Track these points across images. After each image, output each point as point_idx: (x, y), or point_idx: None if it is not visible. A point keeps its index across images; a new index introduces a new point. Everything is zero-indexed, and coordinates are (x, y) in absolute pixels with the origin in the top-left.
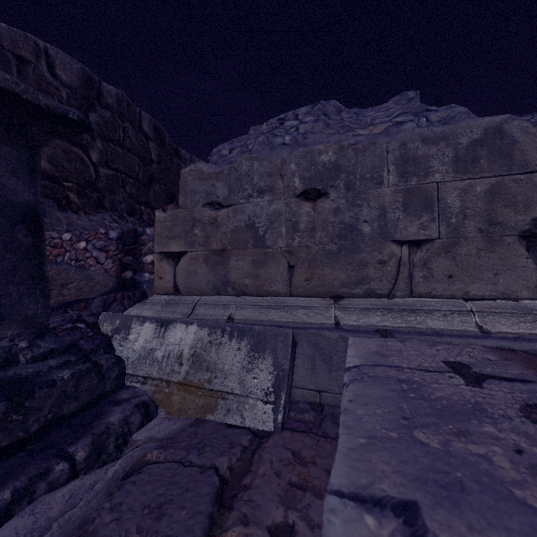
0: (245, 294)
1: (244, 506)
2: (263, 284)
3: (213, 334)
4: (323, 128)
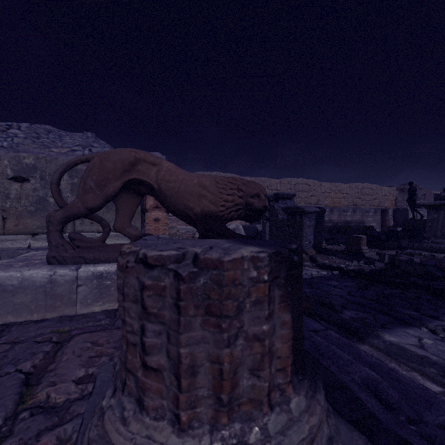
0: None
1: None
2: None
3: None
4: (30, 143)
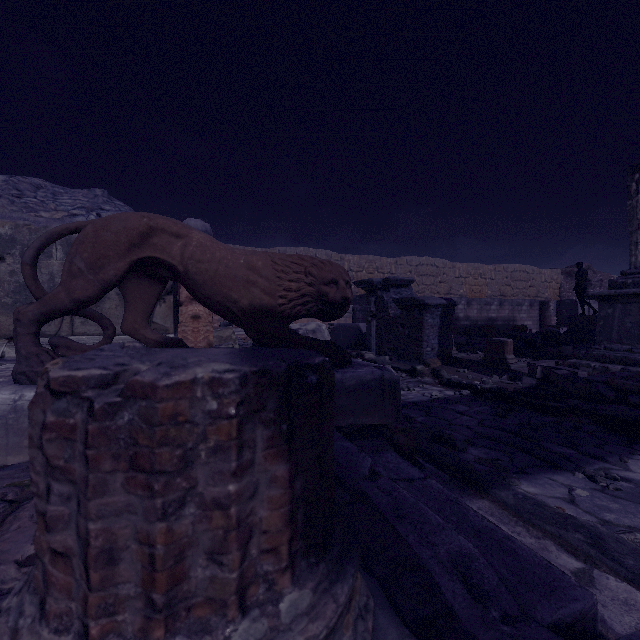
0: None
1: None
2: None
3: None
4: (7, 204)
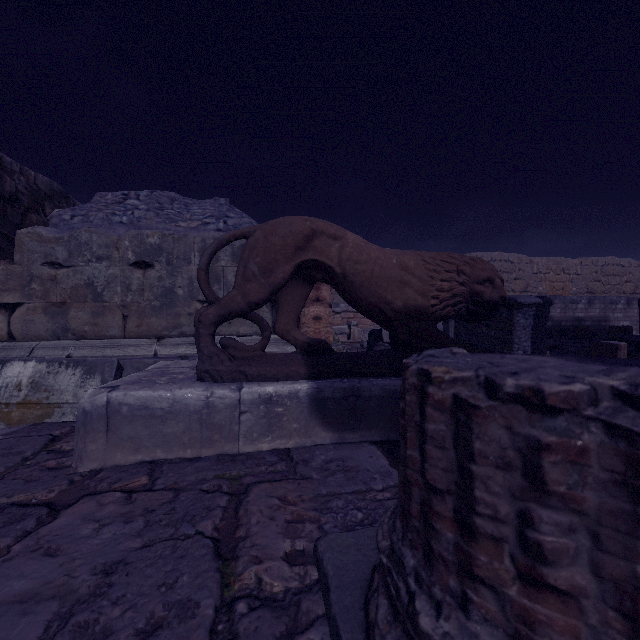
0: (85, 338)
1: (68, 439)
2: (102, 330)
3: (51, 366)
4: (154, 217)
